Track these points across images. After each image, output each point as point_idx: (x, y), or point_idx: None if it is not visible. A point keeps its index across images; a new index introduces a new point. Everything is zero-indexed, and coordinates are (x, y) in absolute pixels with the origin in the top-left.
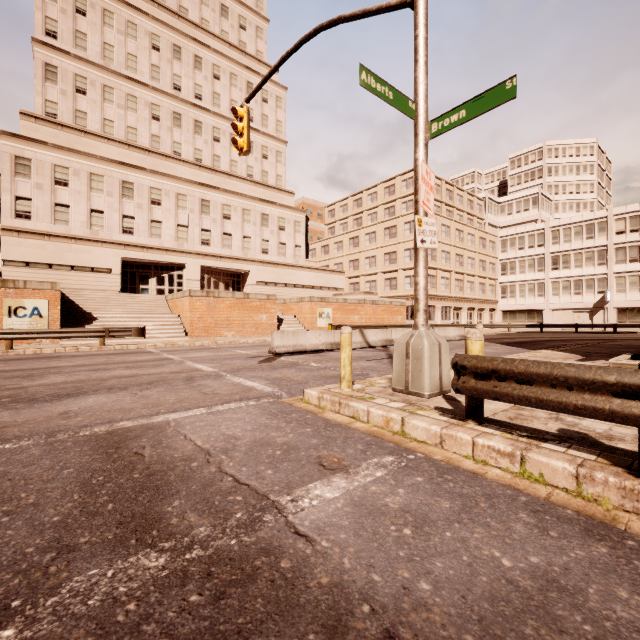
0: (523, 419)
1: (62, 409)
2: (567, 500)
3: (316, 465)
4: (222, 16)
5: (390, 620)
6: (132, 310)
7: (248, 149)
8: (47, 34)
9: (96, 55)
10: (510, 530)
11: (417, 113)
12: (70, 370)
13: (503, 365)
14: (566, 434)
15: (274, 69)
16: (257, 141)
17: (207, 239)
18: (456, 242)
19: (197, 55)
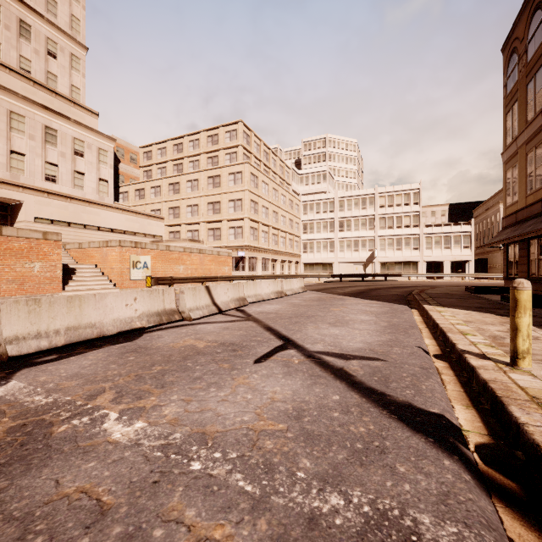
0: None
1: None
2: None
3: None
4: None
5: None
6: None
7: None
8: None
9: None
10: None
11: None
12: None
13: None
14: None
15: None
16: (38, 28)
17: None
18: (273, 200)
19: None
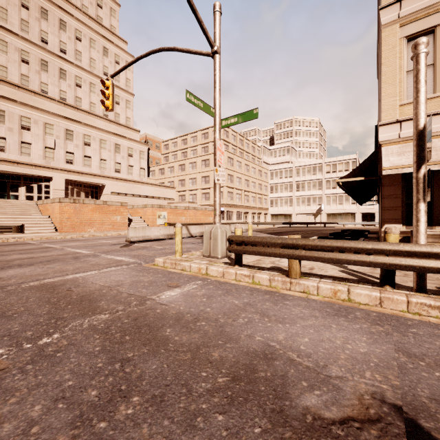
0: (259, 264)
1: None
2: (265, 288)
3: (166, 286)
4: None
5: (196, 316)
6: (6, 212)
7: (112, 108)
8: None
9: None
10: (241, 295)
11: (215, 114)
12: None
13: (246, 239)
14: (273, 267)
15: (132, 63)
16: None
17: (71, 159)
18: (245, 172)
19: (62, 19)
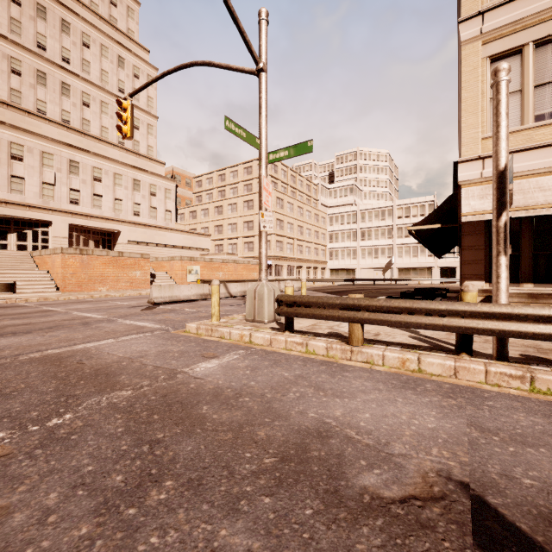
0: (314, 329)
1: None
2: (322, 358)
3: (201, 357)
4: None
5: (238, 391)
6: None
7: (131, 135)
8: None
9: None
10: (292, 367)
11: (261, 146)
12: None
13: (299, 299)
14: (330, 333)
15: (156, 79)
16: None
17: (76, 198)
18: (298, 216)
19: (64, 19)
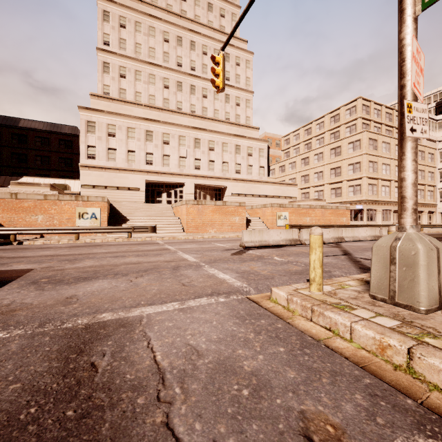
0: None
1: (71, 293)
2: None
3: (301, 439)
4: (208, 11)
5: None
6: (150, 214)
7: (223, 86)
8: (104, 44)
9: (131, 52)
10: None
11: None
12: (101, 256)
13: None
14: None
15: (243, 14)
16: (232, 94)
17: (198, 165)
18: (396, 156)
19: (192, 40)
